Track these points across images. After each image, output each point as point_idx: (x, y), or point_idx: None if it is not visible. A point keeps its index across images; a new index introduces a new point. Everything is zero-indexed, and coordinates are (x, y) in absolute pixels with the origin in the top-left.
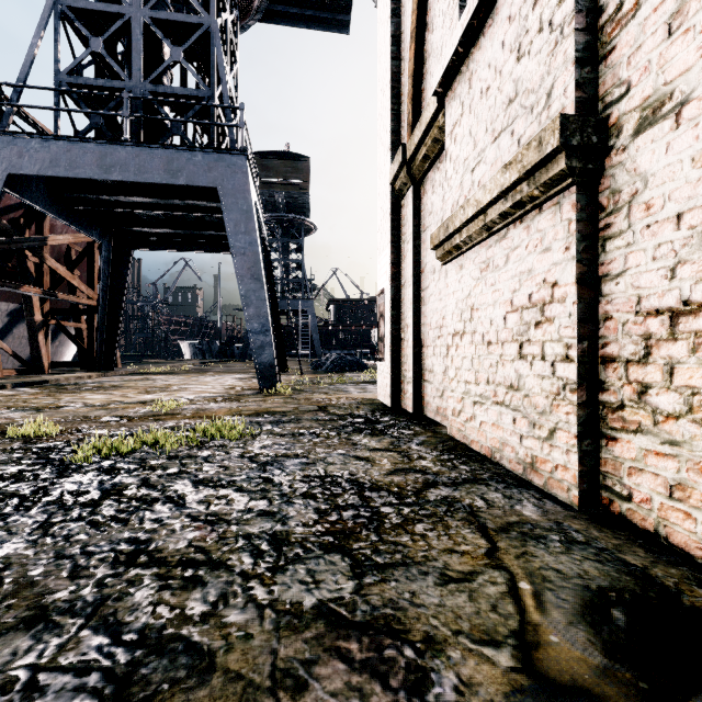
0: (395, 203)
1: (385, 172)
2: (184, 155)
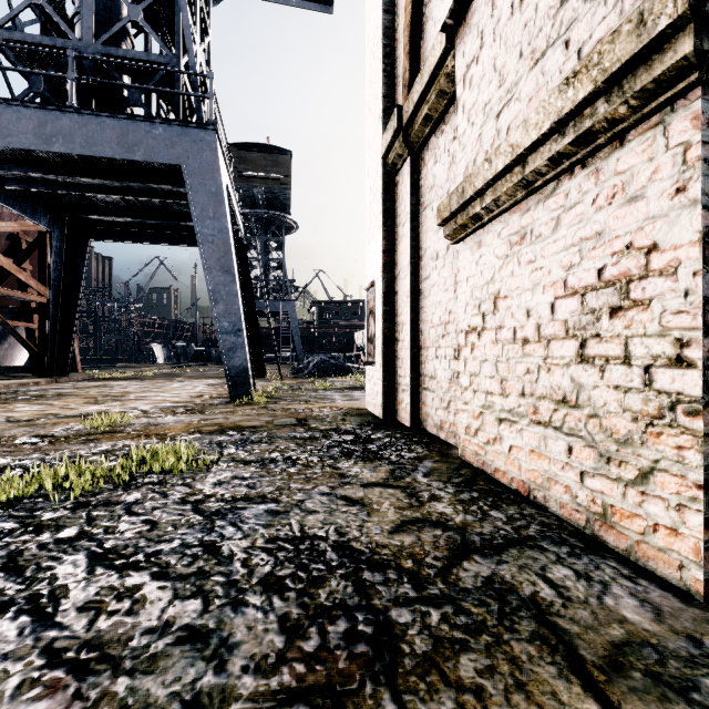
0: (387, 180)
1: (376, 146)
2: (142, 126)
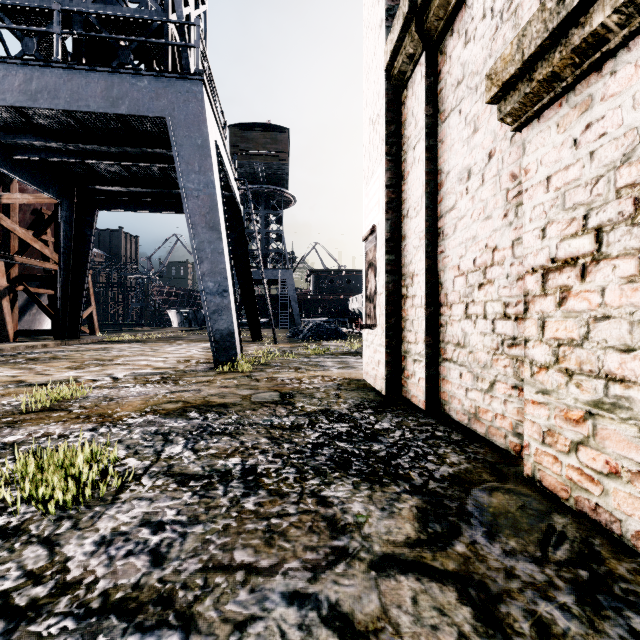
0: (392, 98)
1: (376, 62)
2: (127, 79)
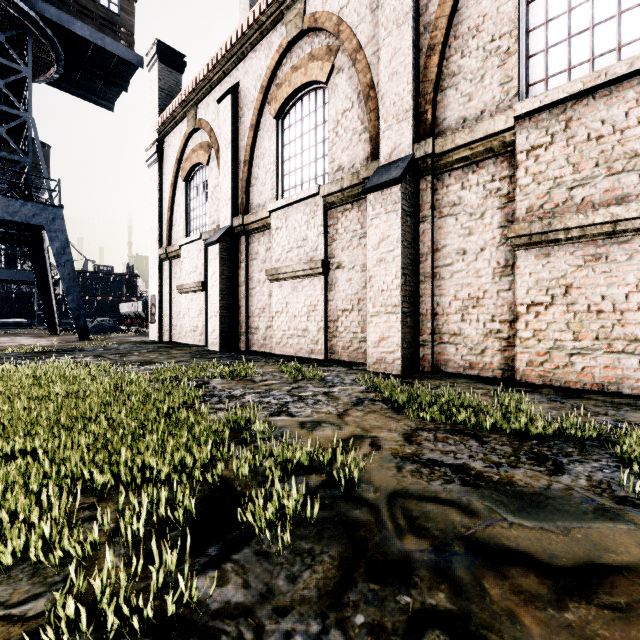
0: (161, 262)
1: (156, 248)
2: (18, 203)
